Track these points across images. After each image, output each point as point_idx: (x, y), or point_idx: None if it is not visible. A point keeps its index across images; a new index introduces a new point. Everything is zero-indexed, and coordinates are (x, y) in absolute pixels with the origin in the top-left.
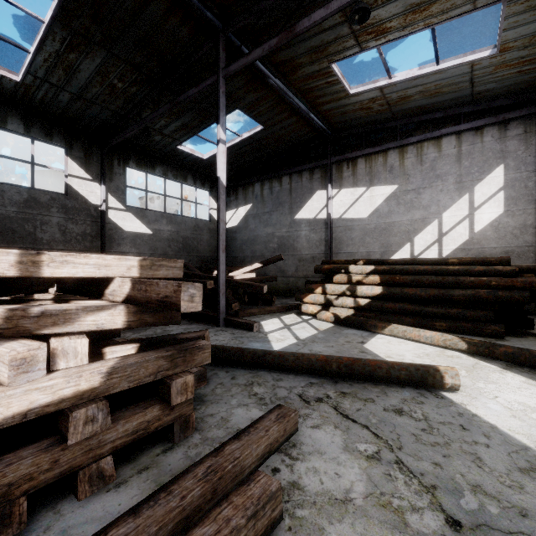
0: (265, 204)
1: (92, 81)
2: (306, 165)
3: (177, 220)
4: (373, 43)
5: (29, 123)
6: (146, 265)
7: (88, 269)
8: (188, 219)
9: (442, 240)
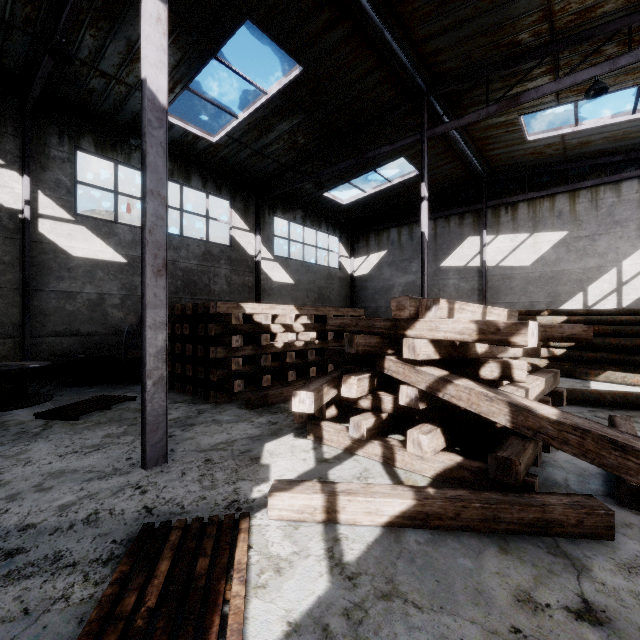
0: (404, 251)
1: (278, 139)
2: (455, 209)
3: (314, 269)
4: (573, 99)
5: (205, 178)
6: (508, 314)
7: (495, 317)
8: (322, 268)
9: (622, 290)
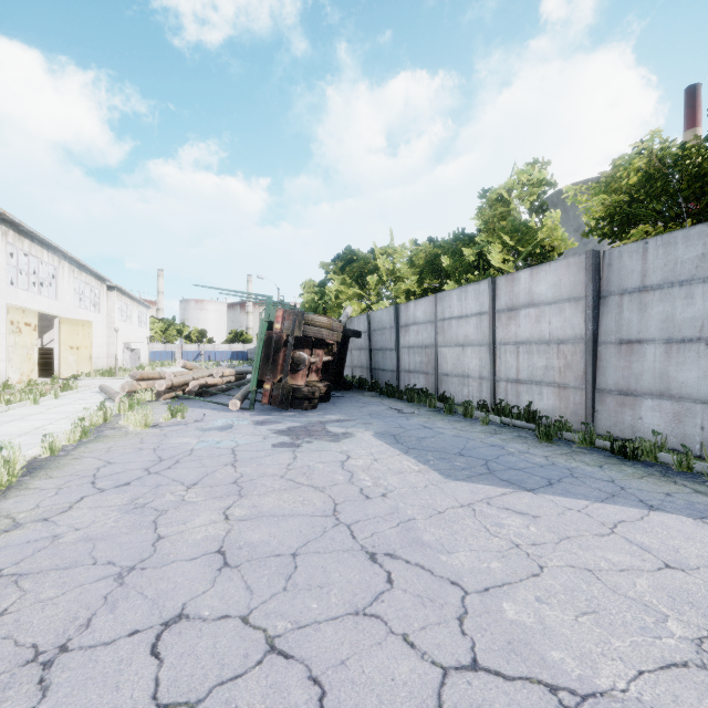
0: None
1: None
2: None
3: None
4: None
5: None
6: None
7: None
8: None
9: None
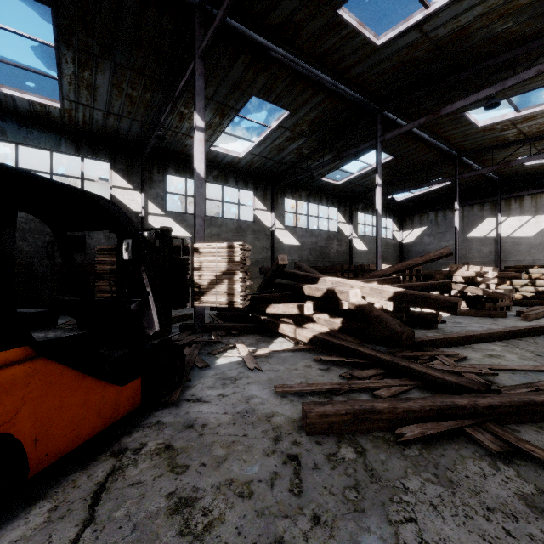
0: (439, 227)
1: (371, 179)
2: (477, 200)
3: None
4: None
5: (328, 199)
6: (493, 269)
7: (486, 270)
8: (383, 239)
9: None
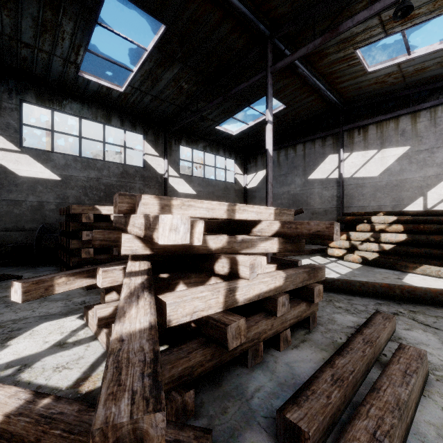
0: (281, 168)
1: (168, 86)
2: (318, 134)
3: (213, 183)
4: (399, 29)
5: (123, 119)
6: (277, 212)
7: (253, 214)
8: (220, 182)
9: None
